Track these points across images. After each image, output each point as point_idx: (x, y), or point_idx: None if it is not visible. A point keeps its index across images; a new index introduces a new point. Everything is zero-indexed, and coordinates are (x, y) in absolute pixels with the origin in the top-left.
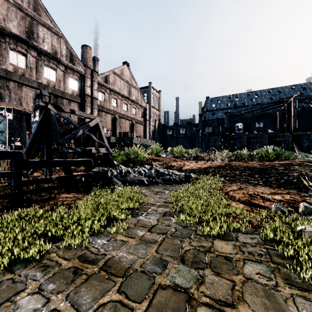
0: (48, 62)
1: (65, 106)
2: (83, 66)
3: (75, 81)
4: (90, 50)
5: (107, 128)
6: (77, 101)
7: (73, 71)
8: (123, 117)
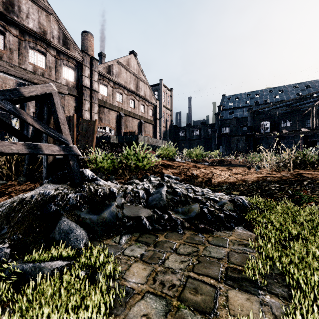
0: (35, 44)
1: None
2: (80, 51)
3: (71, 70)
4: (92, 37)
5: (110, 128)
6: (73, 94)
7: (68, 58)
8: (129, 115)
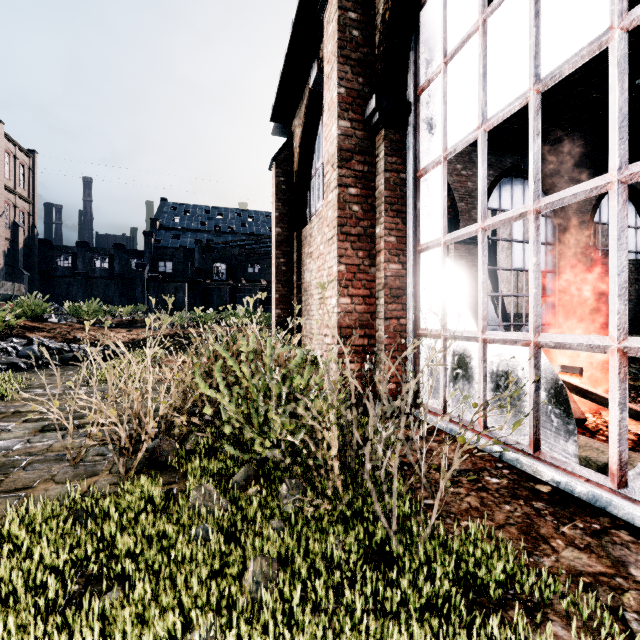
0: None
1: None
2: None
3: None
4: None
5: None
6: None
7: None
8: None
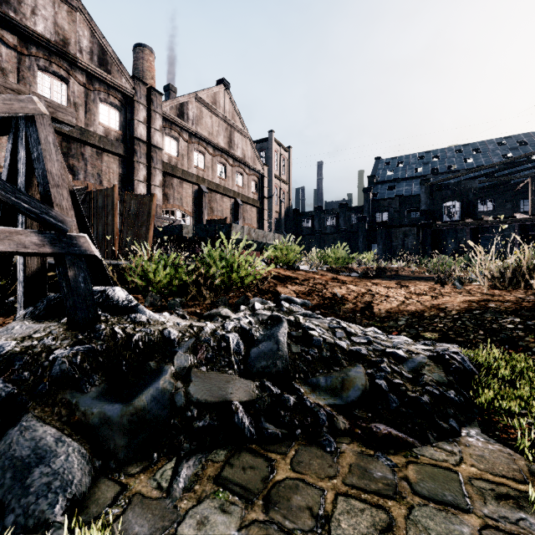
0: (49, 62)
1: (88, 160)
2: (129, 77)
3: (114, 110)
4: (151, 55)
5: (184, 212)
6: (117, 152)
7: (108, 88)
8: (216, 191)
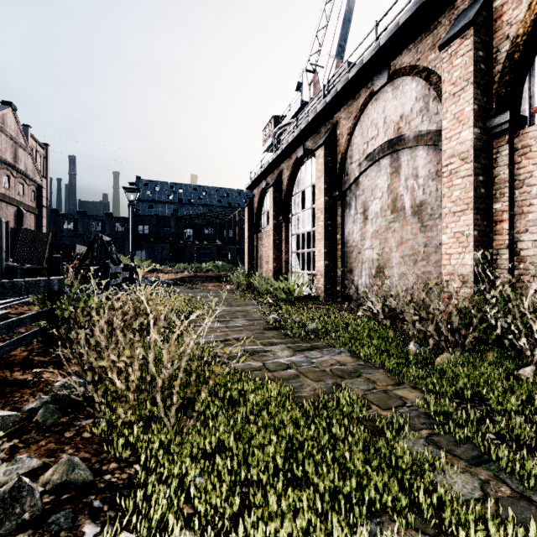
0: None
1: None
2: None
3: None
4: None
5: None
6: None
7: None
8: (4, 200)
